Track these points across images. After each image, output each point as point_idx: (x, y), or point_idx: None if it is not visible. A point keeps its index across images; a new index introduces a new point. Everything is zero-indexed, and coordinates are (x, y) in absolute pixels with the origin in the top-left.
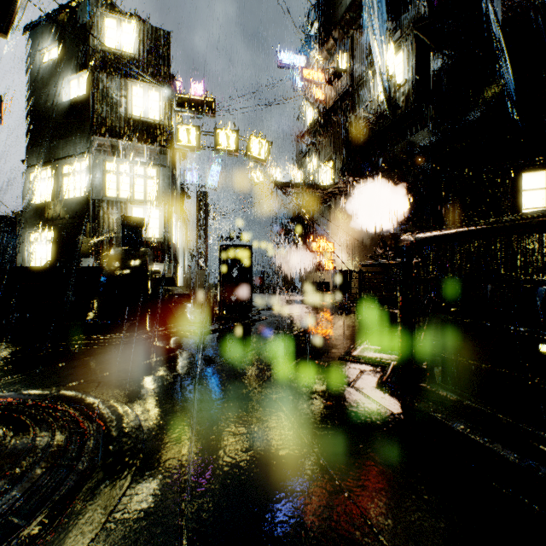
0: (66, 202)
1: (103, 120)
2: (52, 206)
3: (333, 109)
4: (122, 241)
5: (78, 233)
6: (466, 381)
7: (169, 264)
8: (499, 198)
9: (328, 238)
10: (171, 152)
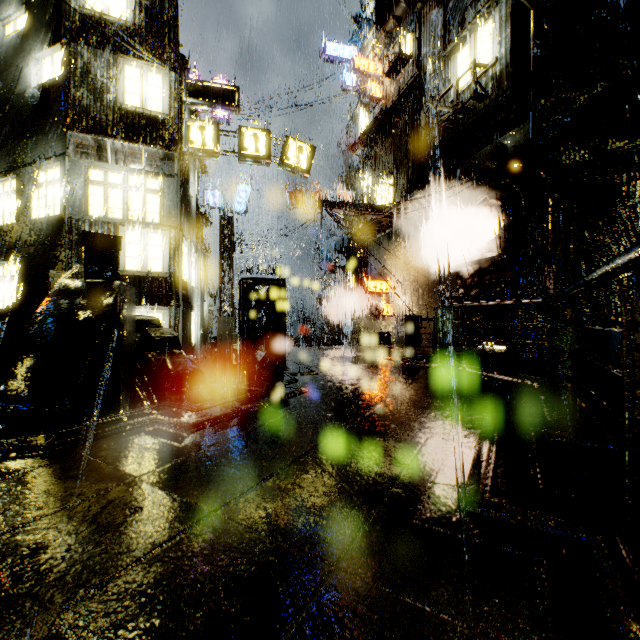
0: (34, 223)
1: (83, 110)
2: (17, 230)
3: (394, 108)
4: (83, 271)
5: (49, 265)
6: None
7: (176, 308)
8: (633, 215)
9: (386, 275)
10: (179, 157)
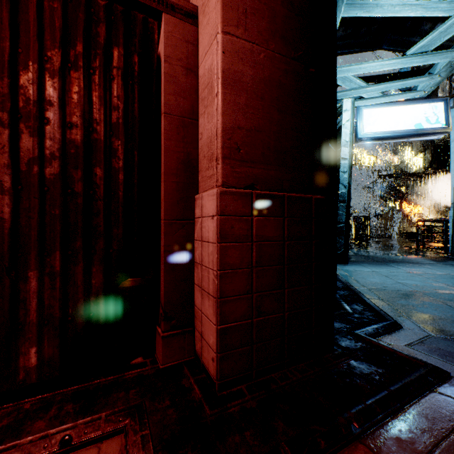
0: None
1: None
2: None
3: None
4: None
5: None
6: None
7: None
8: None
9: (419, 203)
10: None
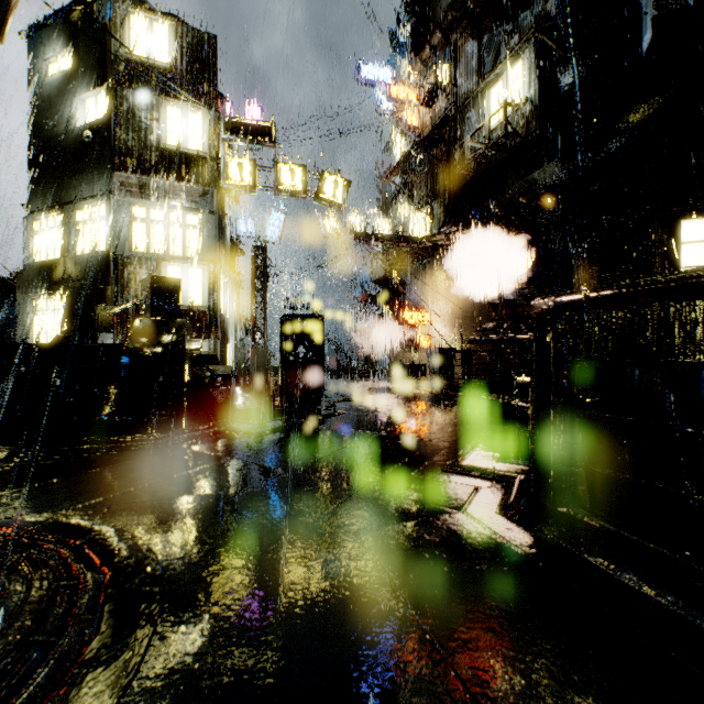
0: (79, 259)
1: (129, 151)
2: (62, 265)
3: (430, 138)
4: (151, 310)
5: (95, 299)
6: (605, 494)
7: (215, 341)
8: (650, 253)
9: (423, 306)
10: (218, 193)
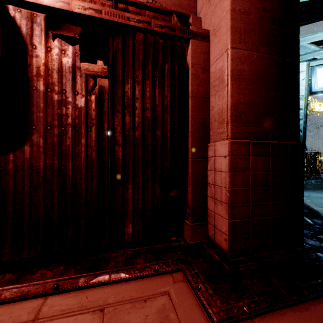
0: None
1: None
2: None
3: None
4: None
5: None
6: None
7: None
8: None
9: None
10: None
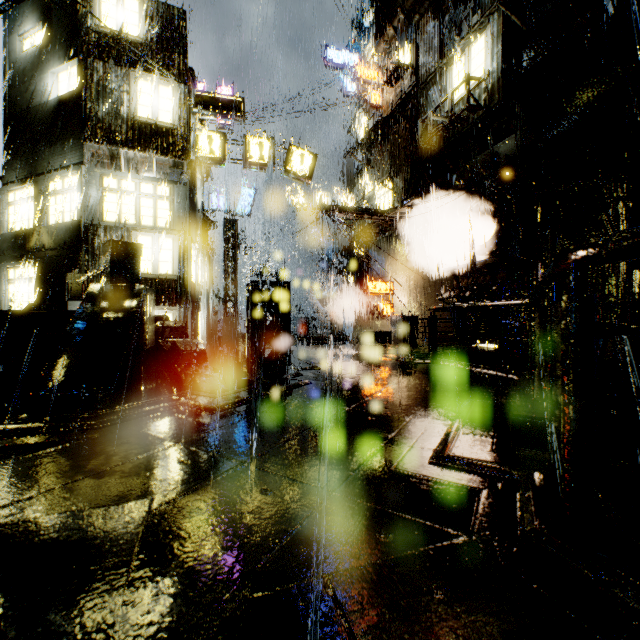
0: (52, 229)
1: (99, 122)
2: (35, 234)
3: (393, 116)
4: (110, 276)
5: (67, 268)
6: None
7: (185, 309)
8: (615, 221)
9: (386, 277)
10: (188, 165)
